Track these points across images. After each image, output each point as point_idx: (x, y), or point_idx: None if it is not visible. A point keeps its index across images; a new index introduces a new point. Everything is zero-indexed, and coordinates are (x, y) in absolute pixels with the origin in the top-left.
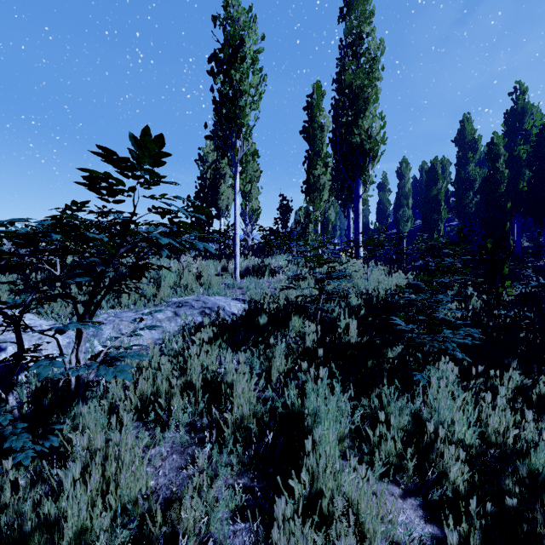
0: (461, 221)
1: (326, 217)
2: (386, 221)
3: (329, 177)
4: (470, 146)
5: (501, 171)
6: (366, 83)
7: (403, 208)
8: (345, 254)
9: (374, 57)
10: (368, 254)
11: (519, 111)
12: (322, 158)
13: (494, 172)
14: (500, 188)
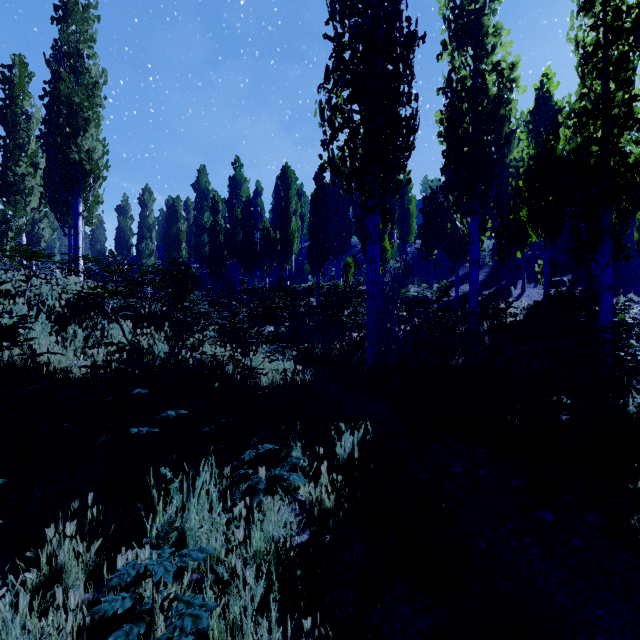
0: (199, 263)
1: (36, 231)
2: (128, 253)
3: (41, 182)
4: (206, 196)
5: (220, 224)
6: (87, 105)
7: (146, 240)
8: (61, 271)
9: (96, 82)
10: (86, 268)
11: (237, 180)
12: (29, 155)
13: (215, 223)
14: (220, 238)
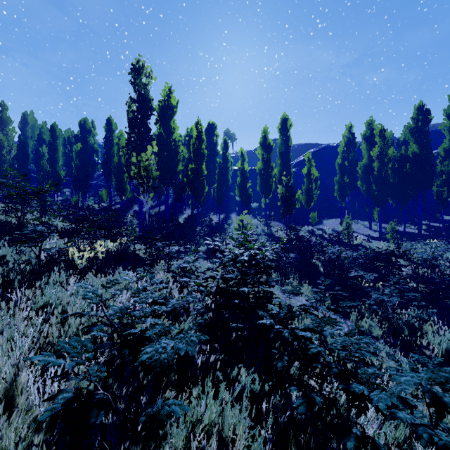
0: None
1: None
2: None
3: None
4: None
5: (6, 157)
6: None
7: None
8: None
9: None
10: None
11: (4, 119)
12: None
13: (2, 156)
14: (5, 166)
